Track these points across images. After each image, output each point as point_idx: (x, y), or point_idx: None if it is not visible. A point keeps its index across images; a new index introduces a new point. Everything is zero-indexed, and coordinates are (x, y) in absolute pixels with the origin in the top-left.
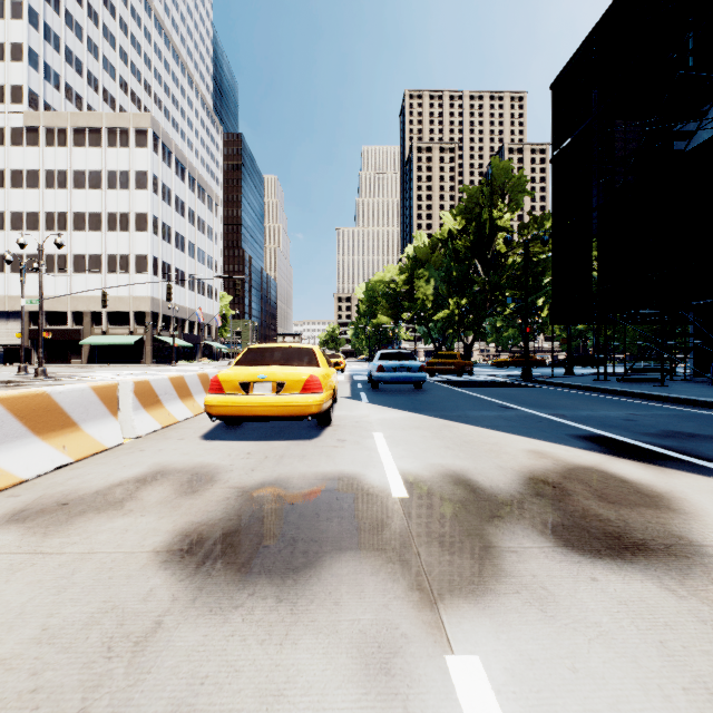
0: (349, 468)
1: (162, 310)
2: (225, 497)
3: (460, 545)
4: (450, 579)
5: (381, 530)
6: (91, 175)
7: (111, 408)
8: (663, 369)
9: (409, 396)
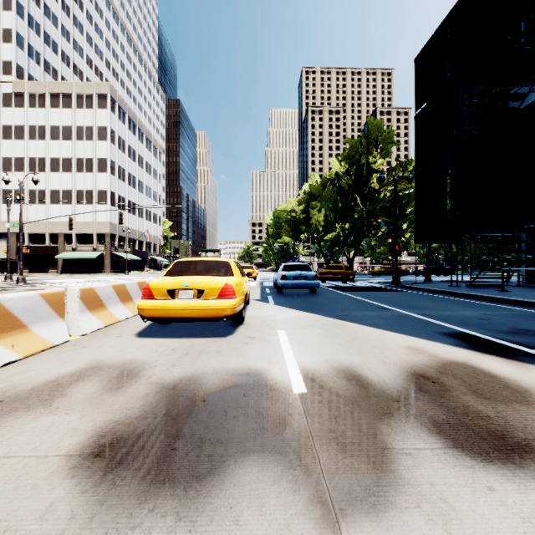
0: (256, 364)
1: (118, 232)
2: (145, 393)
3: (357, 446)
4: (350, 489)
5: (283, 430)
6: (64, 129)
7: (59, 311)
8: (503, 277)
9: (306, 298)
